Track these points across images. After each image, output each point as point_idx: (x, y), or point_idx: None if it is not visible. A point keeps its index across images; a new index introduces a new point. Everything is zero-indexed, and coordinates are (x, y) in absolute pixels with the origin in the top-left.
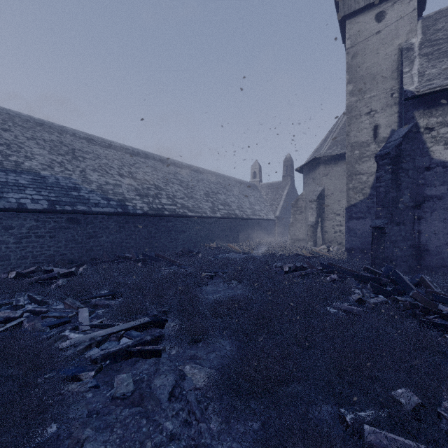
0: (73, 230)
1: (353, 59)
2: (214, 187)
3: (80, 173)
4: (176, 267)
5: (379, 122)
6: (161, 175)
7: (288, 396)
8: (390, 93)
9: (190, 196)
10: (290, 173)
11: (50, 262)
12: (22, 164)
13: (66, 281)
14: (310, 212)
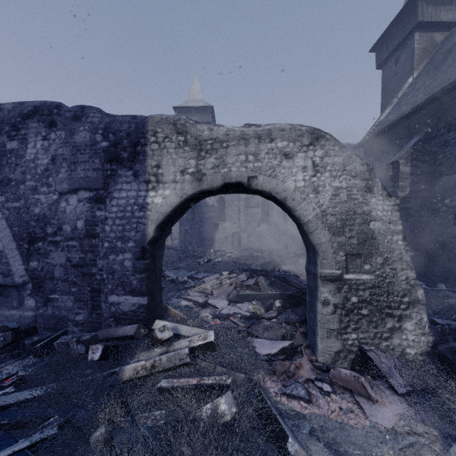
0: None
1: None
2: None
3: None
4: None
5: None
6: None
7: None
8: None
9: None
10: None
11: None
12: None
13: None
14: None
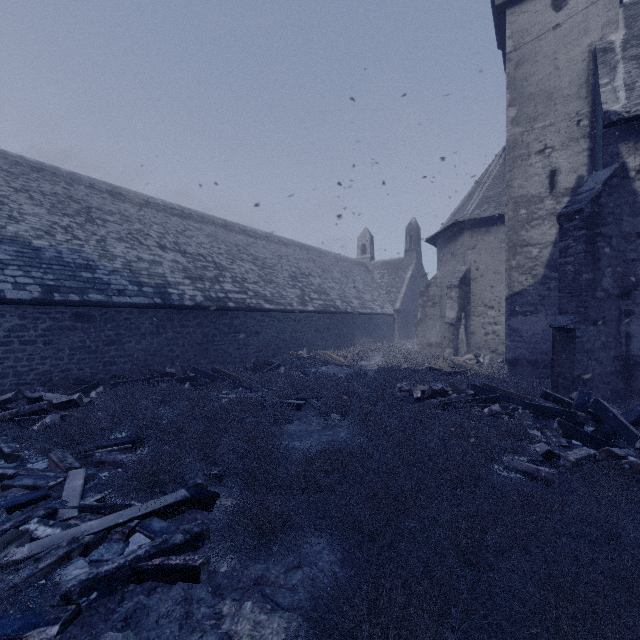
0: (82, 332)
1: (518, 68)
2: (304, 266)
3: (96, 244)
4: (243, 390)
5: (559, 164)
6: (224, 248)
7: None
8: (576, 120)
9: (267, 279)
10: (415, 246)
11: (44, 382)
12: (2, 228)
13: (58, 418)
14: (448, 303)
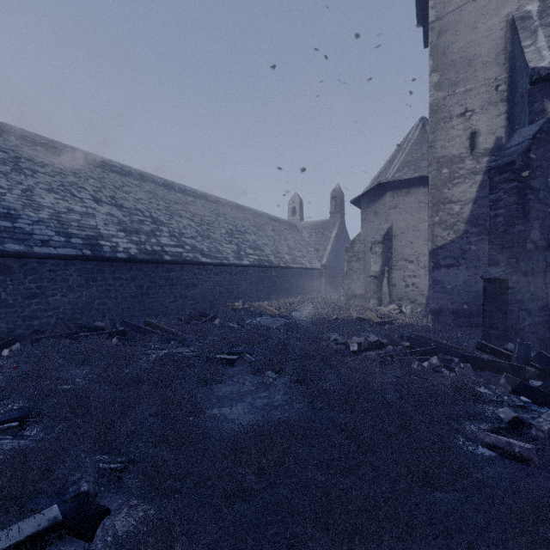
0: None
1: (440, 36)
2: (240, 224)
3: (21, 193)
4: (175, 344)
5: (478, 126)
6: (163, 204)
7: None
8: (495, 85)
9: (205, 235)
10: (339, 209)
11: None
12: None
13: None
14: (373, 258)
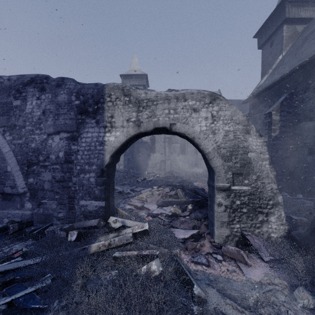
0: None
1: None
2: None
3: None
4: None
5: None
6: None
7: None
8: None
9: None
10: None
11: None
12: None
13: None
14: None
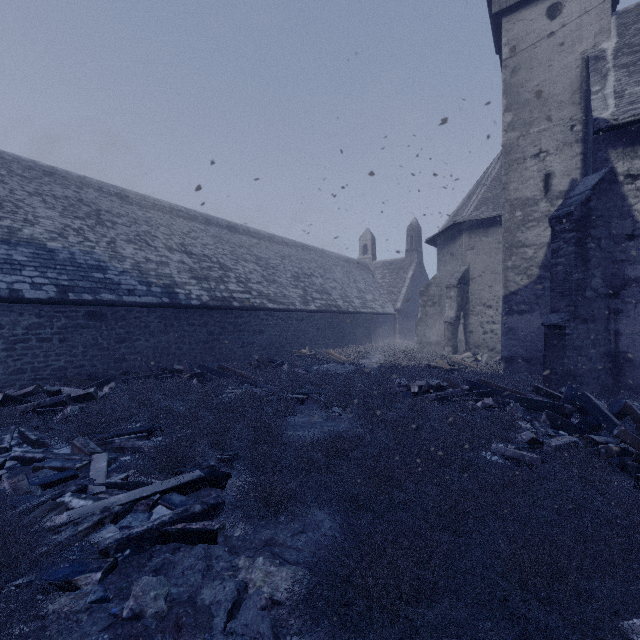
0: (94, 330)
1: (514, 75)
2: (306, 266)
3: (107, 246)
4: (248, 386)
5: (553, 168)
6: (228, 249)
7: (437, 634)
8: (570, 125)
9: (270, 279)
10: (416, 246)
11: (59, 378)
12: (18, 231)
13: (78, 409)
14: (448, 303)
